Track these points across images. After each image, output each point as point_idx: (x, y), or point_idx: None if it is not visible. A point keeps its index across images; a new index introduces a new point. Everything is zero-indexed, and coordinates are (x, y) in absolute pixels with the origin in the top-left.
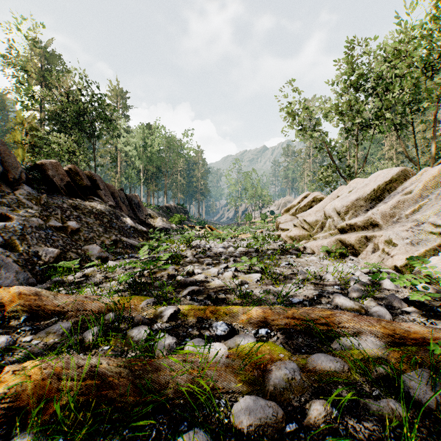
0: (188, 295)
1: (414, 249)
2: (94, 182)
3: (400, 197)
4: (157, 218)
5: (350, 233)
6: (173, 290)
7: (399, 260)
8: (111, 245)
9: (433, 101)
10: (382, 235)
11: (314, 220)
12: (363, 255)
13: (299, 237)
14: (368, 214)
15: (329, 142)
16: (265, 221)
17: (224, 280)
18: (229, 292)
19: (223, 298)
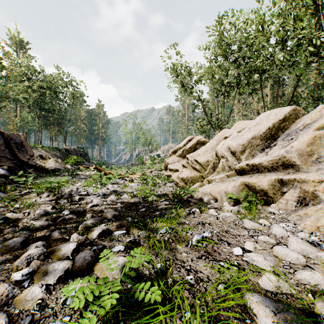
0: None
1: None
2: None
3: (315, 132)
4: (49, 159)
5: (251, 174)
6: None
7: None
8: None
9: (281, 69)
10: (321, 180)
11: (205, 160)
12: (280, 205)
13: (191, 178)
14: (279, 152)
15: (203, 100)
16: (154, 162)
17: None
18: None
19: None
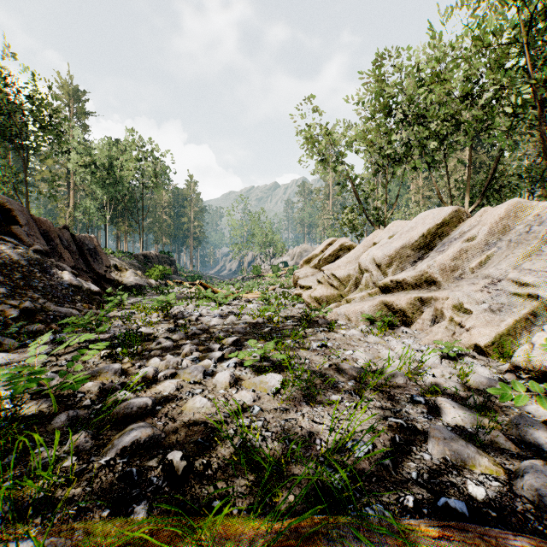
0: (122, 455)
1: (497, 318)
2: (9, 212)
3: (462, 244)
4: (127, 271)
5: (396, 292)
6: (90, 440)
7: (480, 335)
8: (19, 319)
9: (471, 135)
10: (447, 297)
11: (346, 274)
12: (418, 325)
13: (327, 298)
14: (422, 267)
15: (355, 178)
16: (277, 275)
17: (215, 391)
18: (220, 442)
19: (204, 462)
